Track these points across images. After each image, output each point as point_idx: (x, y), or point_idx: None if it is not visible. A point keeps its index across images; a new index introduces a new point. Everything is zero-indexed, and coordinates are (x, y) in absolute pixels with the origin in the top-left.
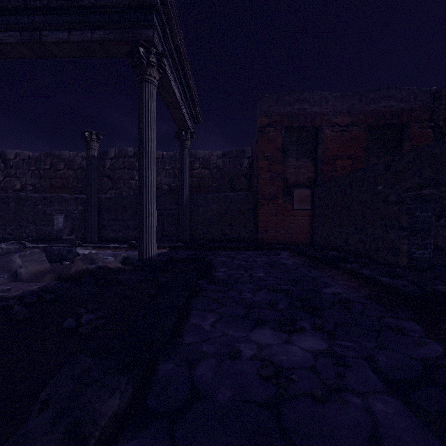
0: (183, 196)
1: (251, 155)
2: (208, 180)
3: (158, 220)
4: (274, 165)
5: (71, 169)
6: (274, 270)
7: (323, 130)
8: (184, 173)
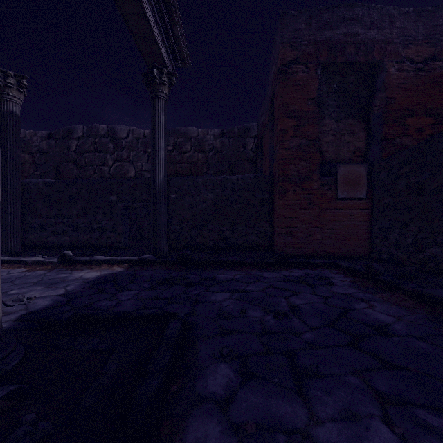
0: (156, 177)
1: (259, 131)
2: (202, 166)
3: (123, 217)
4: (305, 126)
5: (27, 152)
6: (399, 384)
7: (385, 69)
8: (157, 140)
